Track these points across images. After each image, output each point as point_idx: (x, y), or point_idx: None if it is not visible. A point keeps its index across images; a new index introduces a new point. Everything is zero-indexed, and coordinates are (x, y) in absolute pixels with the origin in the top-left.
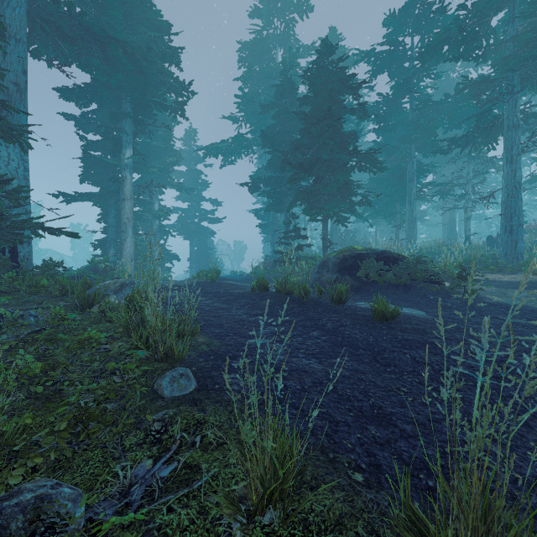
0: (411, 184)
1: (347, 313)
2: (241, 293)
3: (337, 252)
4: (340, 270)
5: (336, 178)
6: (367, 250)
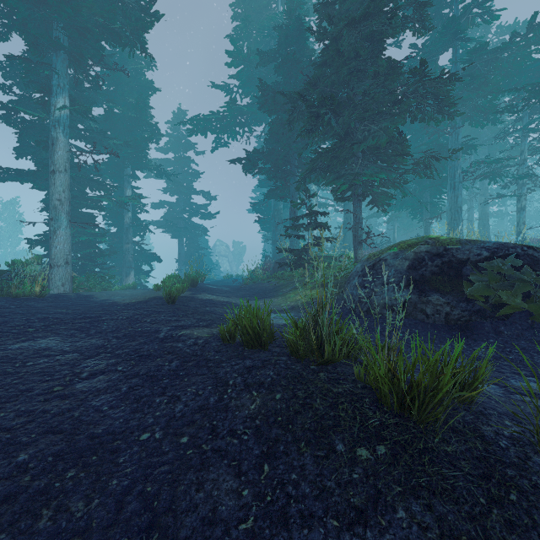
0: (455, 162)
1: None
2: (200, 342)
3: (400, 248)
4: (413, 283)
5: (382, 125)
6: (465, 242)
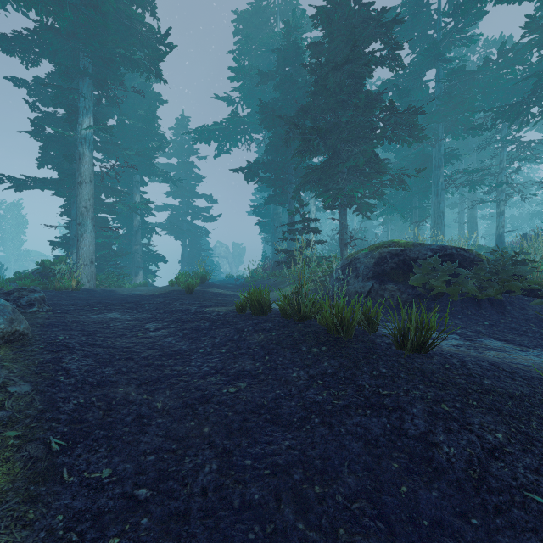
0: (438, 171)
1: (459, 383)
2: (222, 314)
3: (369, 249)
4: (377, 275)
5: (361, 148)
6: (417, 245)
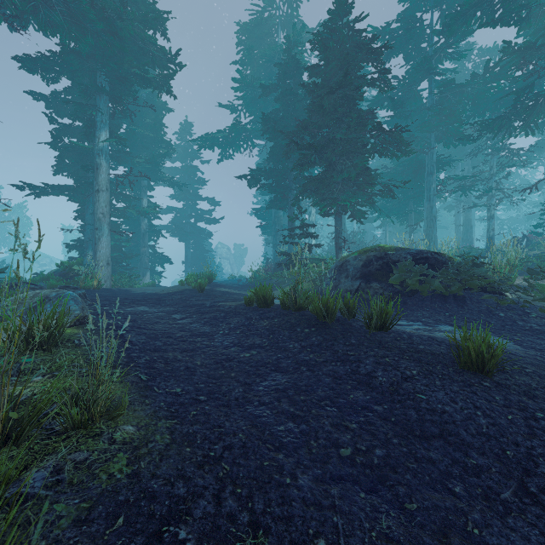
0: (430, 177)
1: (402, 348)
2: (233, 307)
3: (358, 253)
4: (363, 275)
5: (354, 162)
6: (398, 249)
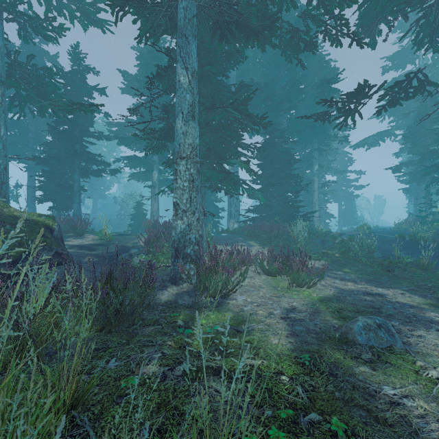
0: None
1: None
2: (389, 240)
3: None
4: None
5: None
6: None
